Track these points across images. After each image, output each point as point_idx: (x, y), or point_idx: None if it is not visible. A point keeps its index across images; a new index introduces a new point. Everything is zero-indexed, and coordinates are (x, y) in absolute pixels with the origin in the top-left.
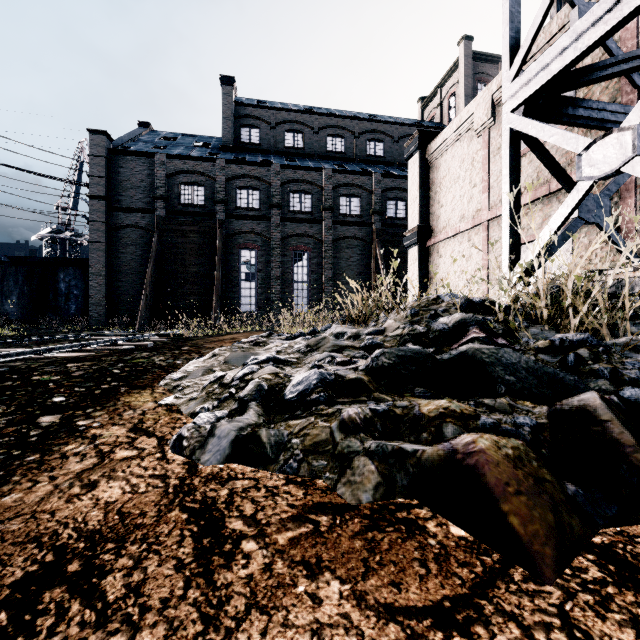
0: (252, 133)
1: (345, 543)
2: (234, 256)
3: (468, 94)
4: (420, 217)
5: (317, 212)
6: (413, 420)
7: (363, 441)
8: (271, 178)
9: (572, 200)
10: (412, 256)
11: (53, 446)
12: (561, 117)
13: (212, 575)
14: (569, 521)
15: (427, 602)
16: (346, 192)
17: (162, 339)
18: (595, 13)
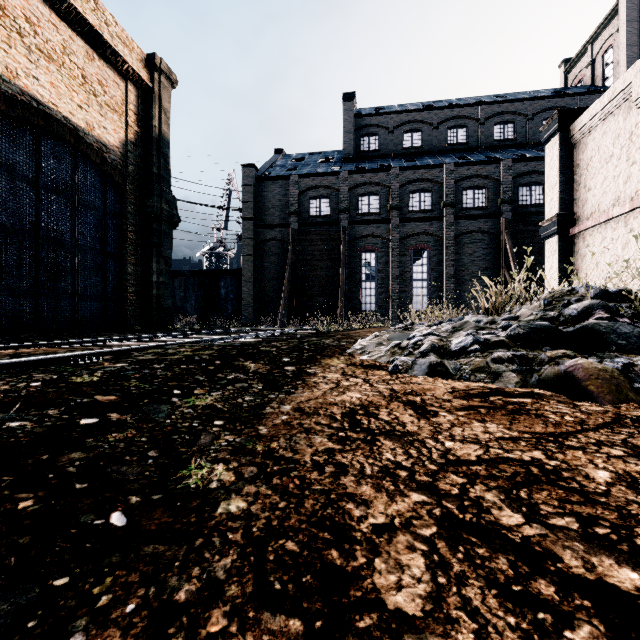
0: (371, 141)
1: (497, 416)
2: (356, 259)
3: (632, 42)
4: (560, 204)
5: (437, 209)
6: (540, 360)
7: (507, 366)
8: (390, 182)
9: None
10: (550, 247)
11: (305, 379)
12: None
13: (429, 418)
14: (626, 392)
15: (545, 432)
16: (469, 185)
17: (304, 333)
18: None
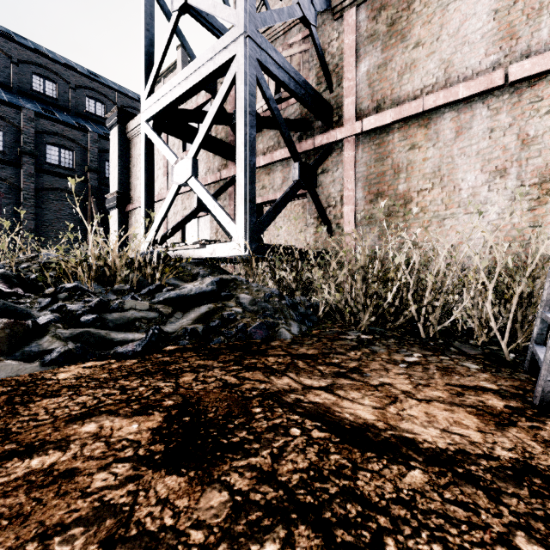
0: None
1: None
2: None
3: None
4: (120, 184)
5: (12, 153)
6: None
7: None
8: None
9: (171, 195)
10: (113, 217)
11: None
12: (185, 137)
13: None
14: None
15: None
16: (55, 141)
17: None
18: (179, 78)
